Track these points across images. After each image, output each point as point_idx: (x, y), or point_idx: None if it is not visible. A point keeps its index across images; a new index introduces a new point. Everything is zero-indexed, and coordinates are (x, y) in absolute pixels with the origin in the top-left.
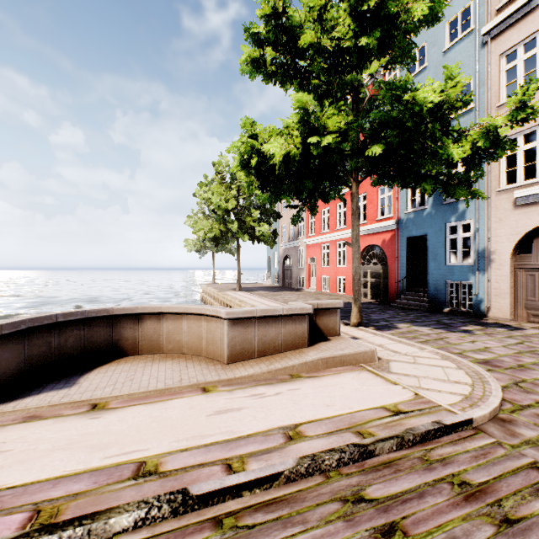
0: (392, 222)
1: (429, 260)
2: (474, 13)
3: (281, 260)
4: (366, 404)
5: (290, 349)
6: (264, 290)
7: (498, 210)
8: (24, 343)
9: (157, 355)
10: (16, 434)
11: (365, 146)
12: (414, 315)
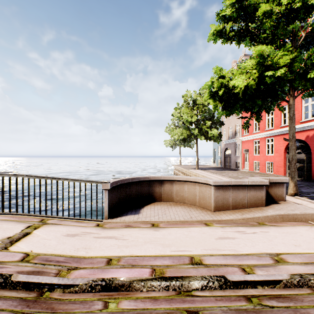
0: None
1: None
2: None
3: (223, 151)
4: None
5: (252, 206)
6: (213, 169)
7: None
8: (118, 191)
9: (171, 203)
10: (126, 233)
11: (306, 71)
12: None
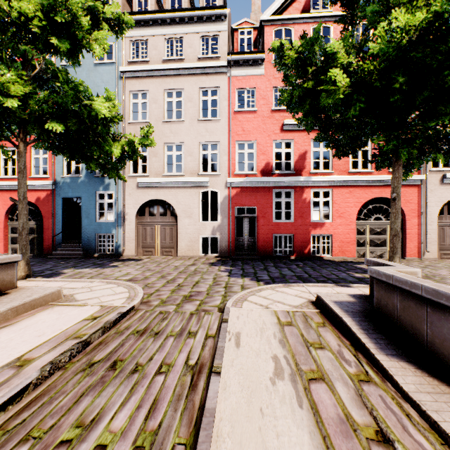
0: (49, 183)
1: (84, 218)
2: (116, 52)
3: None
4: (72, 323)
5: None
6: None
7: (129, 187)
8: None
9: None
10: None
11: (45, 118)
12: (74, 262)
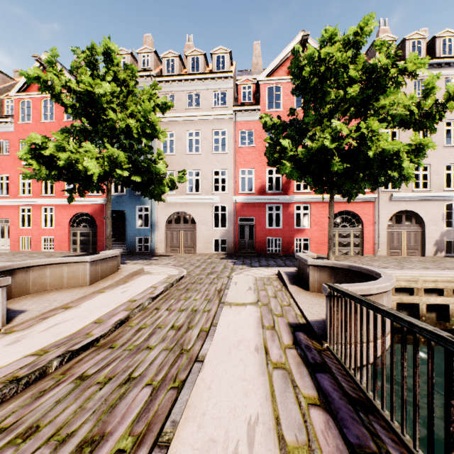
0: (102, 199)
1: (127, 225)
2: None
3: None
4: (160, 279)
5: (111, 273)
6: None
7: (160, 203)
8: None
9: (29, 295)
10: (59, 318)
11: (130, 173)
12: (125, 257)
